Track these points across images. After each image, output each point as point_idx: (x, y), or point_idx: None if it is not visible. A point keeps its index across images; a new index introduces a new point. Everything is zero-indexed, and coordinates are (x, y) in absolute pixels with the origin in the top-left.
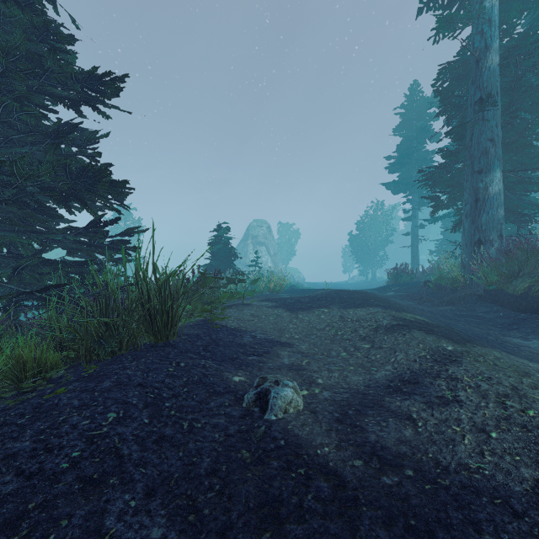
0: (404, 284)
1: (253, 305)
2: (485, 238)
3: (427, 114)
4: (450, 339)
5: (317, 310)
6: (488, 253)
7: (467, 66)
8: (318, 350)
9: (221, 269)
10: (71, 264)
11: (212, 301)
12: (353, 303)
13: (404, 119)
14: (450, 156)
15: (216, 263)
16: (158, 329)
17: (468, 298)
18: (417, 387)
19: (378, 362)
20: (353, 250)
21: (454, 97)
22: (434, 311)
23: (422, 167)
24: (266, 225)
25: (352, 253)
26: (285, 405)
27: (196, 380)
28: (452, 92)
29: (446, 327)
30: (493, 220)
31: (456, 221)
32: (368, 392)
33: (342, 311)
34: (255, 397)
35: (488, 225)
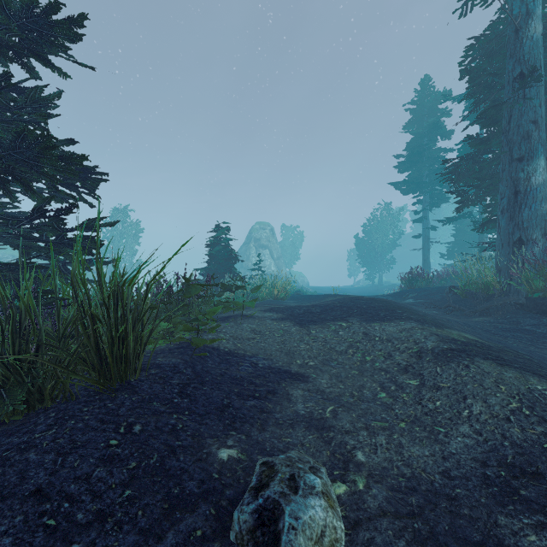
0: (422, 289)
1: (254, 317)
2: (527, 237)
3: (439, 110)
4: (539, 376)
5: (332, 323)
6: (534, 255)
7: (502, 39)
8: (345, 388)
9: (219, 273)
10: (4, 266)
11: (196, 319)
12: (376, 315)
13: (415, 115)
14: (480, 144)
15: (215, 266)
16: (109, 365)
17: (508, 307)
18: (546, 488)
19: (442, 415)
20: (359, 253)
21: (486, 75)
22: (469, 323)
23: (433, 165)
24: (269, 227)
25: (358, 256)
26: (312, 546)
27: (154, 463)
28: (484, 70)
29: (510, 350)
30: (537, 215)
31: (483, 219)
32: (454, 493)
33: (365, 325)
34: (253, 520)
35: (531, 221)
